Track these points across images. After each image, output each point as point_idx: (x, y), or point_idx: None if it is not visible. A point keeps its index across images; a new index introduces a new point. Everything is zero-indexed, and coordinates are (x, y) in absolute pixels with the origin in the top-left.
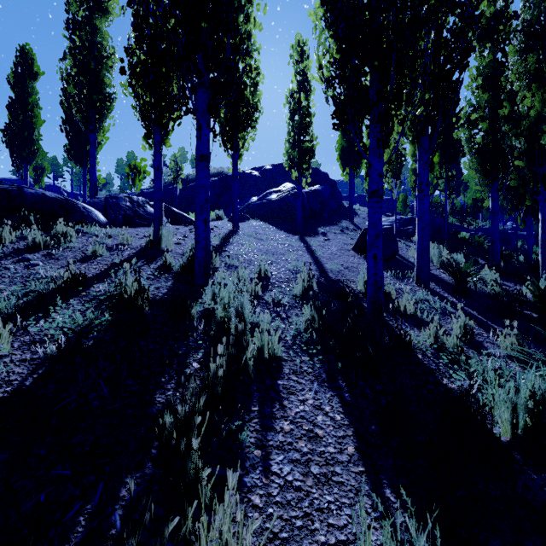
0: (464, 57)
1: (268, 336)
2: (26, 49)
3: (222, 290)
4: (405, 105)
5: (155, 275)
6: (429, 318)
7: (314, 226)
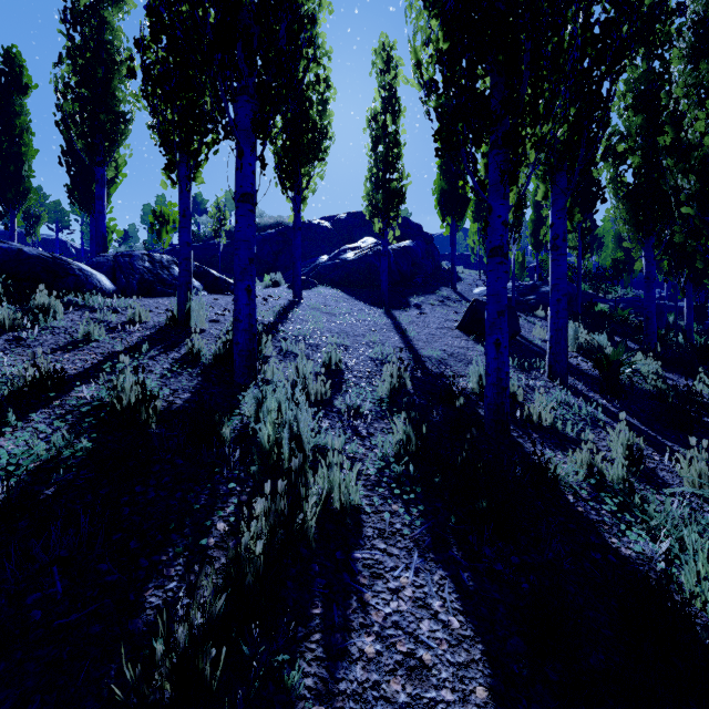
0: (619, 58)
1: (339, 475)
2: (12, 53)
3: (267, 401)
4: (543, 120)
5: (175, 370)
6: (574, 432)
7: (404, 295)
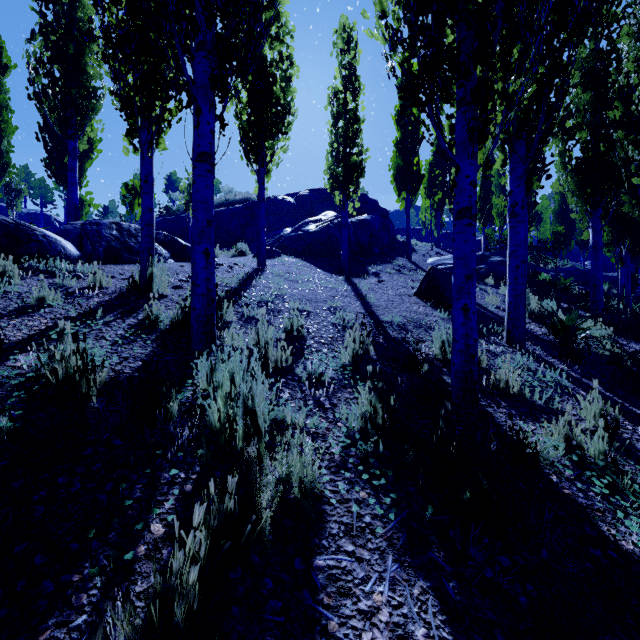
0: (581, 24)
1: (299, 460)
2: None
3: (217, 373)
4: (516, 73)
5: (129, 337)
6: (542, 400)
7: (363, 264)
